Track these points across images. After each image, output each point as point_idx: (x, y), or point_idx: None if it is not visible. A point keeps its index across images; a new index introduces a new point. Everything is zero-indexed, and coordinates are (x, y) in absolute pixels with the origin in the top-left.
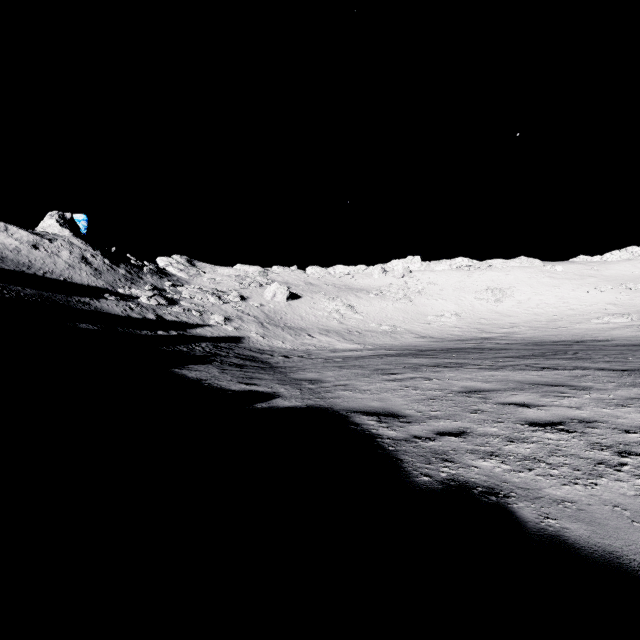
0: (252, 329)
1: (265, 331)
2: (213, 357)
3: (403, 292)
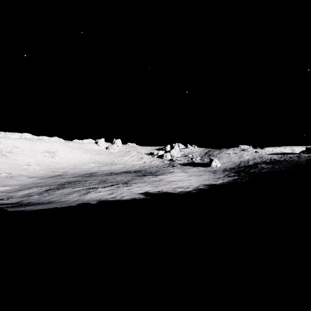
0: None
1: None
2: None
3: (0, 152)
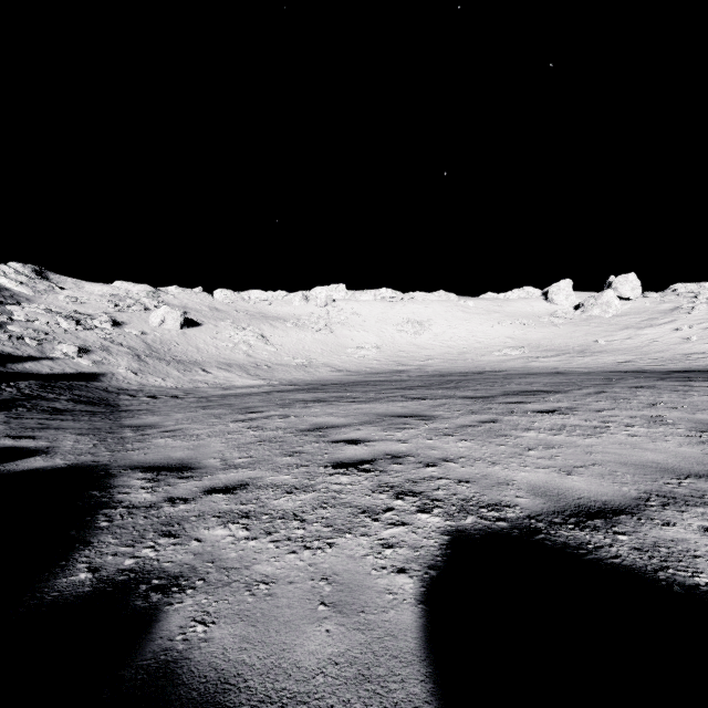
0: (122, 363)
1: (141, 366)
2: (24, 401)
3: (324, 322)
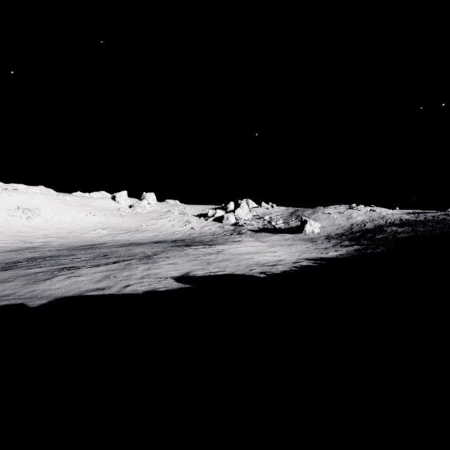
0: None
1: None
2: None
3: None
